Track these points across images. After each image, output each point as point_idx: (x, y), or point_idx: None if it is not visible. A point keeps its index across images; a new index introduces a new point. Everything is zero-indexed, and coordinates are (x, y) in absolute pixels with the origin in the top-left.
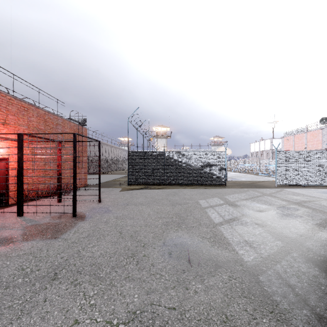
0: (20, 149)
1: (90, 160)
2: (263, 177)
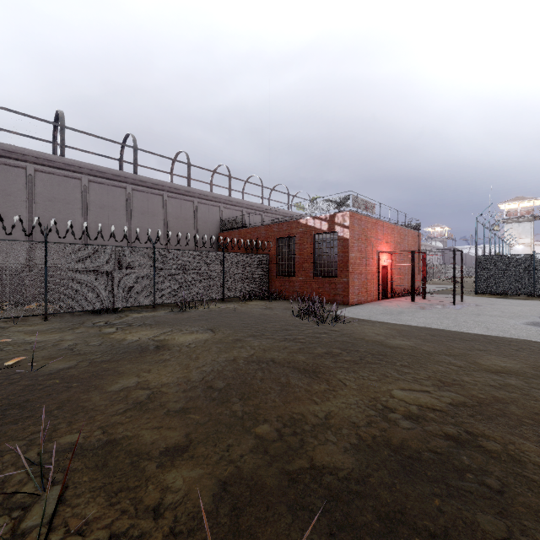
0: (413, 261)
1: None
2: None
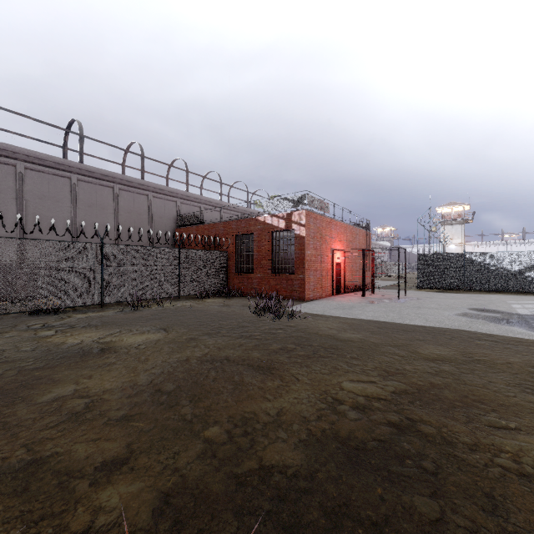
0: (363, 258)
1: None
2: None
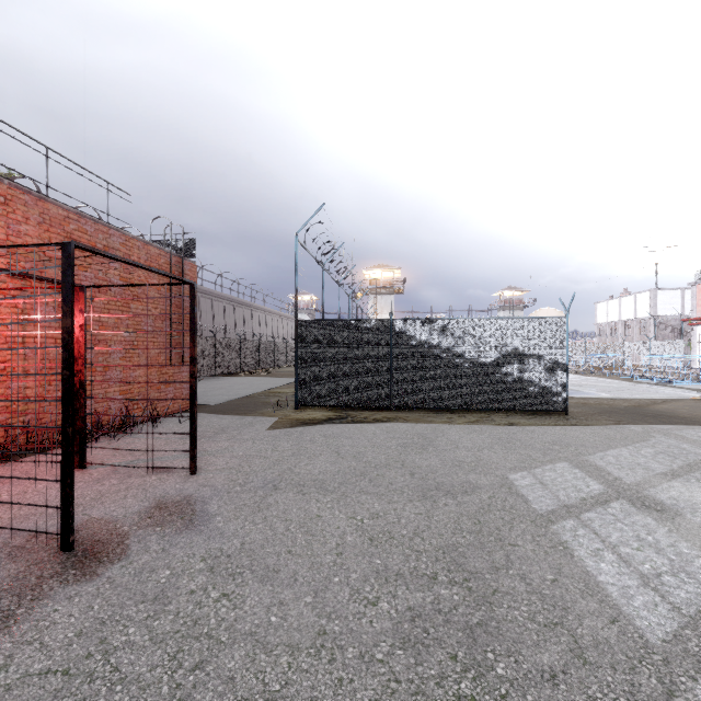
0: None
1: (221, 344)
2: (651, 386)
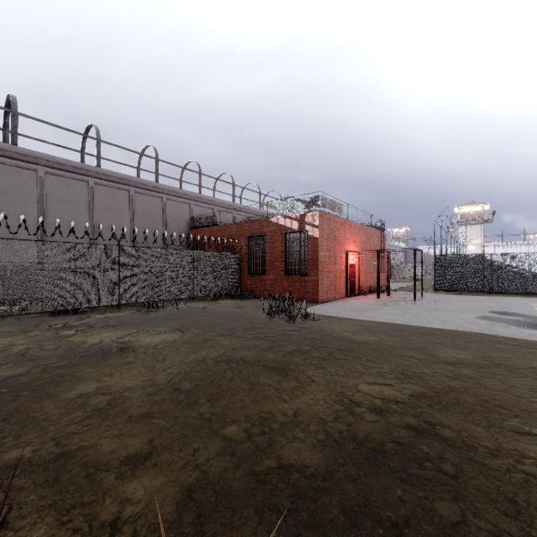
0: (378, 259)
1: None
2: None
